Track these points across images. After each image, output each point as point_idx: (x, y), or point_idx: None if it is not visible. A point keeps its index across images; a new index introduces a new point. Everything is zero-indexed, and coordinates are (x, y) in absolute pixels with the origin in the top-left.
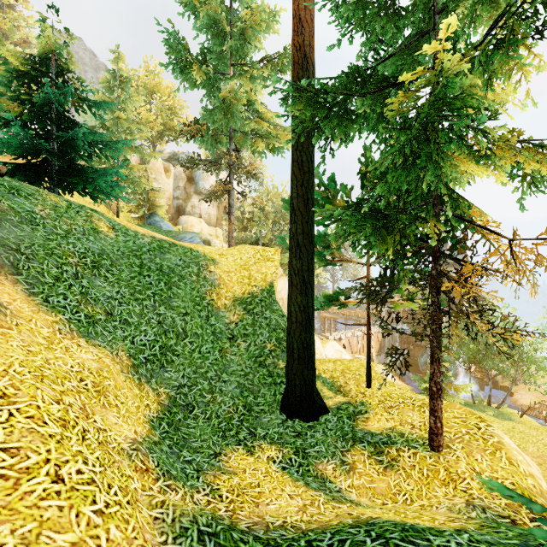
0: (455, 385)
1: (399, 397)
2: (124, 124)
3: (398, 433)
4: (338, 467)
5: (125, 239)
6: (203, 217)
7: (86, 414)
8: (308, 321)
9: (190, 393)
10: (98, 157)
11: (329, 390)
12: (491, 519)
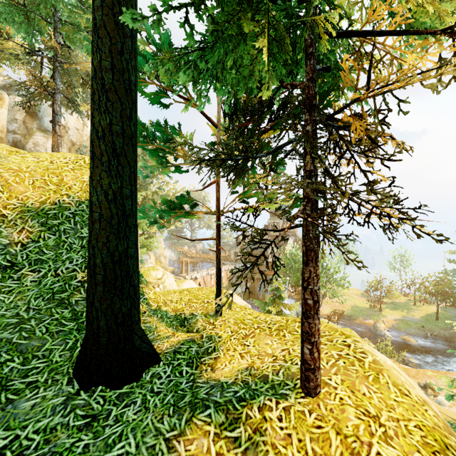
0: (289, 304)
1: (253, 322)
2: None
3: (258, 375)
4: None
5: None
6: None
7: None
8: (124, 219)
9: None
10: None
11: (168, 326)
12: None
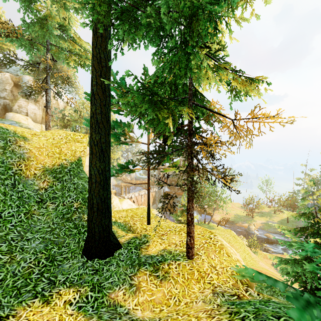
0: None
1: (167, 227)
2: None
3: (168, 252)
4: (127, 291)
5: None
6: (30, 115)
7: None
8: (106, 181)
9: None
10: None
11: (122, 230)
12: (228, 300)
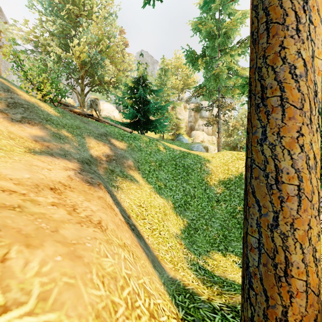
0: None
1: None
2: (166, 92)
3: None
4: None
5: (169, 153)
6: (204, 131)
7: (163, 220)
8: None
9: (196, 223)
10: (157, 114)
11: None
12: None
